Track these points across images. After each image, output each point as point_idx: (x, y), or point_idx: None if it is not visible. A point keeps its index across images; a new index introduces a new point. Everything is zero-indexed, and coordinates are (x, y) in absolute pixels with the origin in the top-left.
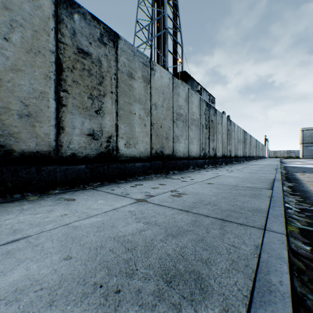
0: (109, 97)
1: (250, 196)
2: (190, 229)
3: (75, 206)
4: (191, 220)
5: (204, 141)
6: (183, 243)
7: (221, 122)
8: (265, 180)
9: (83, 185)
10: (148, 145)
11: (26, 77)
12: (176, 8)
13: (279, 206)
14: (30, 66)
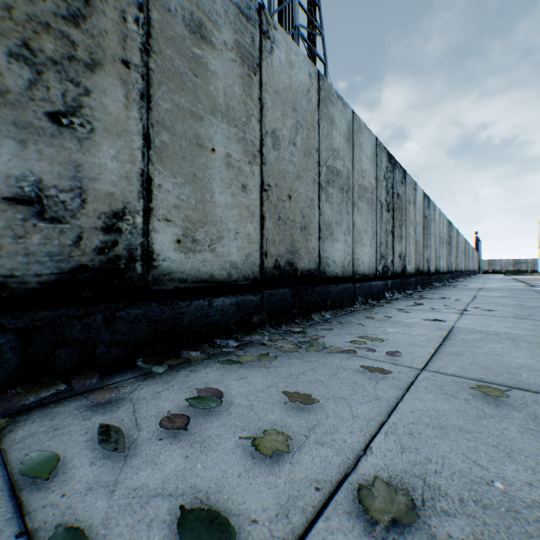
0: (116, 76)
1: None
2: None
3: None
4: None
5: (383, 239)
6: None
7: (414, 201)
8: None
9: None
10: (254, 244)
11: None
12: None
13: None
14: None
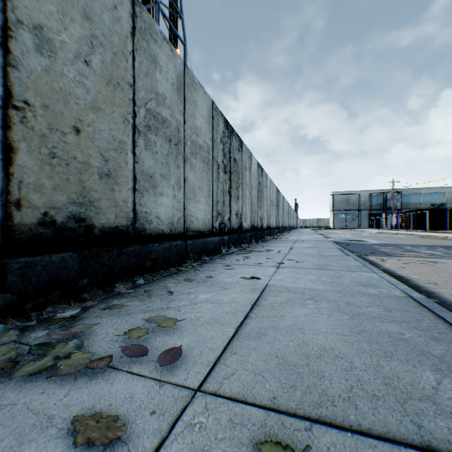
0: None
1: None
2: None
3: None
4: None
5: (220, 198)
6: None
7: (250, 168)
8: (414, 315)
9: None
10: None
11: None
12: None
13: None
14: None
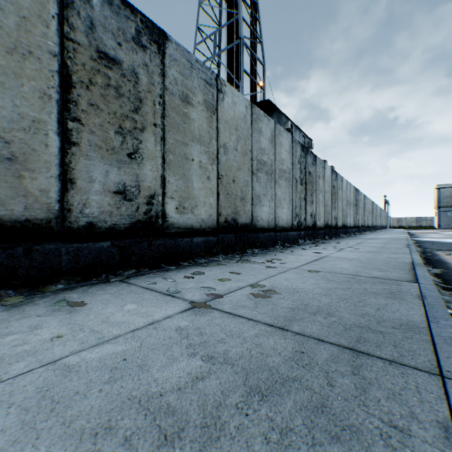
0: (151, 132)
1: (385, 296)
2: (294, 373)
3: (82, 316)
4: (292, 350)
5: (298, 204)
6: (284, 418)
7: (323, 176)
8: (399, 265)
9: (106, 274)
10: (213, 209)
11: (6, 93)
12: (256, 8)
13: (445, 316)
14: (13, 76)
